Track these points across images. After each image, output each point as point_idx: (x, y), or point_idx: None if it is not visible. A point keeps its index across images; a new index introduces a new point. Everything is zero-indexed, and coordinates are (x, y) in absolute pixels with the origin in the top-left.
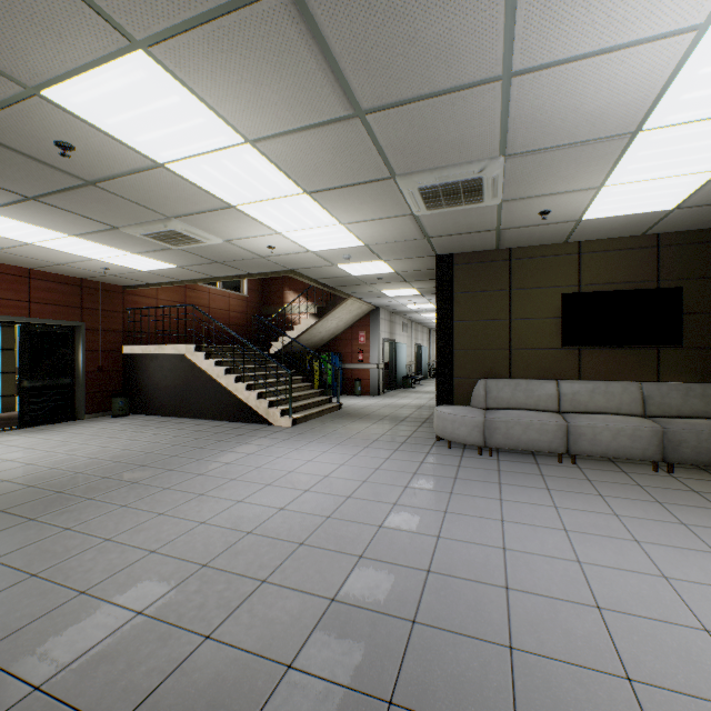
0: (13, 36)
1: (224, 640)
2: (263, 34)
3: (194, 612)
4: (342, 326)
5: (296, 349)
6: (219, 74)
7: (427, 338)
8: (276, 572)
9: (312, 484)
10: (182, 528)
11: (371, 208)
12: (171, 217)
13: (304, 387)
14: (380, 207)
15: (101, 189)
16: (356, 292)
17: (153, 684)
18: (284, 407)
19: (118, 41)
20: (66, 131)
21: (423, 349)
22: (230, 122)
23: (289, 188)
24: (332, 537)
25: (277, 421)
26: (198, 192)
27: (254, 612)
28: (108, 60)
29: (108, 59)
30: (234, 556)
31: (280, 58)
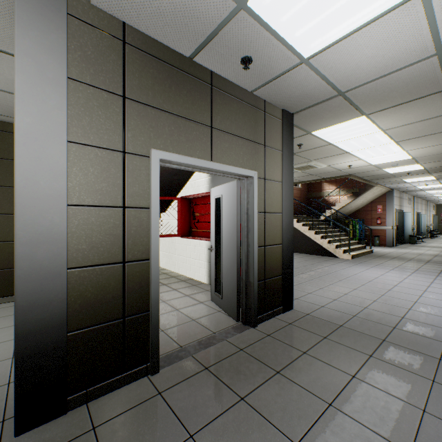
0: (322, 122)
1: (411, 319)
2: (423, 102)
3: (388, 311)
4: (365, 202)
5: (334, 217)
6: (390, 115)
7: (424, 208)
8: (412, 308)
9: (395, 284)
10: (347, 289)
11: (431, 142)
12: (311, 160)
13: (347, 238)
14: (438, 141)
15: (294, 155)
16: (382, 182)
17: (395, 322)
18: (343, 248)
19: (358, 116)
20: (305, 141)
21: (422, 216)
22: (380, 126)
23: (386, 142)
24: (430, 302)
25: (340, 256)
26: (336, 150)
27: (415, 315)
28: (347, 121)
29: (347, 120)
30: (385, 300)
31: (425, 106)
